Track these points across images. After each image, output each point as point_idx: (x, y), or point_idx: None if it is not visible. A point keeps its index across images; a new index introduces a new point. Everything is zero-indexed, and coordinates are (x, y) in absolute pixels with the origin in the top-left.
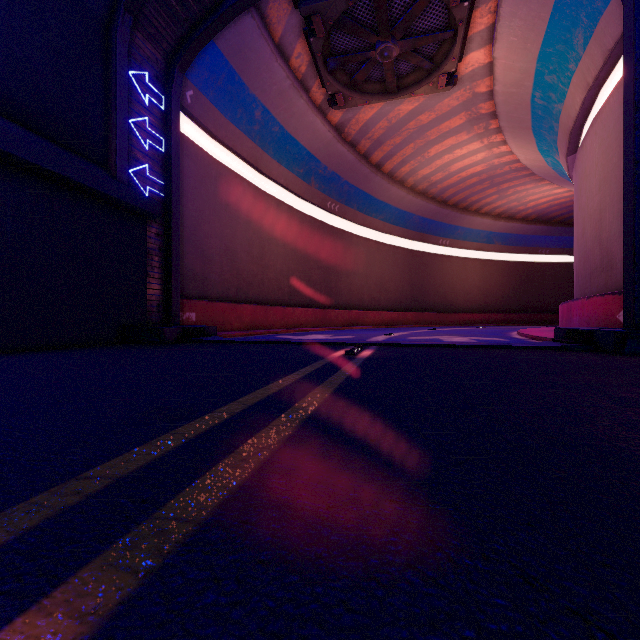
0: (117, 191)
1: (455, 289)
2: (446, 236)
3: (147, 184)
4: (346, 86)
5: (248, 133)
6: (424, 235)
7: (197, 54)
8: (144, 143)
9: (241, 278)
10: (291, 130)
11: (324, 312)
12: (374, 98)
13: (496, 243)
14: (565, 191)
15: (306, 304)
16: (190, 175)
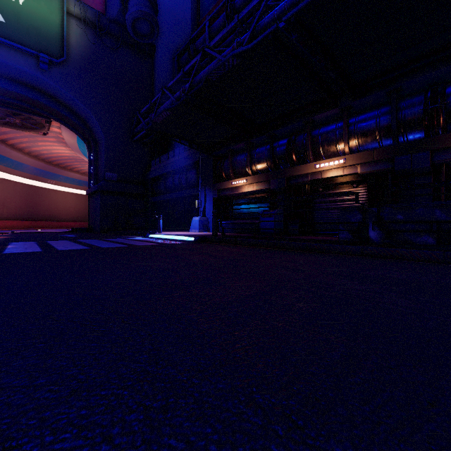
0: None
1: (59, 208)
2: (53, 179)
3: None
4: None
5: None
6: (37, 177)
7: None
8: None
9: None
10: None
11: None
12: (4, 126)
13: (84, 186)
14: None
15: None
16: None
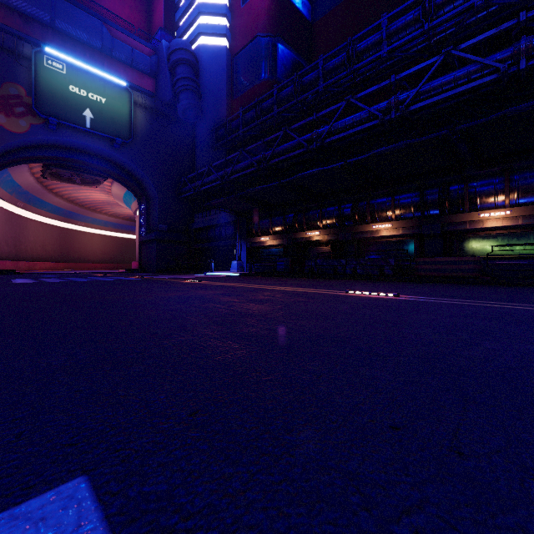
0: None
1: (87, 250)
2: (82, 221)
3: None
4: (53, 176)
5: None
6: (70, 219)
7: (3, 170)
8: None
9: None
10: (16, 179)
11: (17, 263)
12: (65, 182)
13: (110, 227)
14: None
15: (7, 258)
16: None
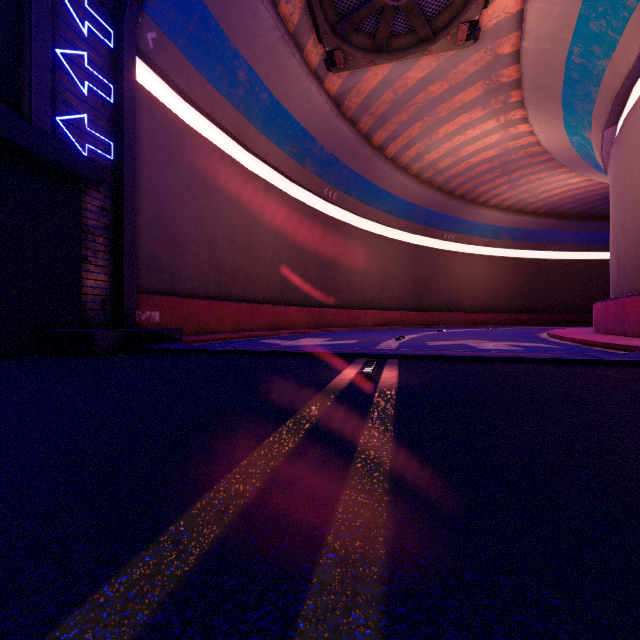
0: (25, 137)
1: (460, 287)
2: (451, 230)
3: (86, 141)
4: (347, 41)
5: (230, 98)
6: (428, 229)
7: None
8: (81, 85)
9: (223, 271)
10: (282, 99)
11: (320, 311)
12: (380, 57)
13: (503, 238)
14: (581, 181)
15: (300, 302)
16: (155, 141)
